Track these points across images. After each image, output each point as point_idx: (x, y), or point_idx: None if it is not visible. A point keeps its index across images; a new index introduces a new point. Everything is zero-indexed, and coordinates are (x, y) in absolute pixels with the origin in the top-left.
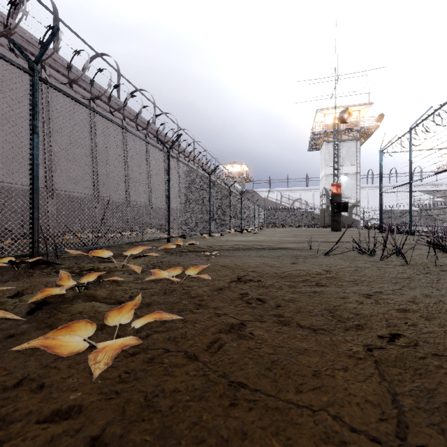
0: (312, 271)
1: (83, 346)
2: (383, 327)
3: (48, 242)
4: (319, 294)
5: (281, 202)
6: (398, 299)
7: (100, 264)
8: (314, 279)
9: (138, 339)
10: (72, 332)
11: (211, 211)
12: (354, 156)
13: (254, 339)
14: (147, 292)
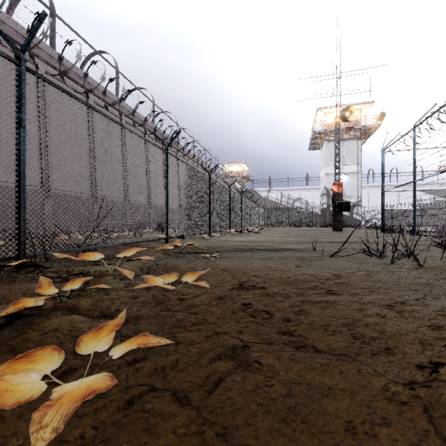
0: (320, 275)
1: (37, 388)
2: (418, 351)
3: (36, 243)
4: (333, 305)
5: (281, 202)
6: (425, 311)
7: (92, 267)
8: (324, 286)
9: (112, 378)
10: (32, 363)
11: (211, 211)
12: (355, 155)
13: (262, 372)
14: (137, 302)
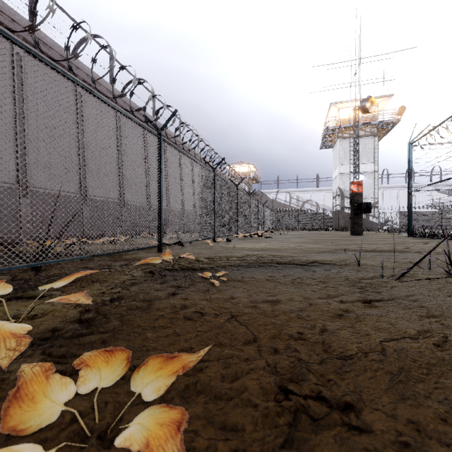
0: (441, 341)
1: None
2: None
3: None
4: None
5: (290, 204)
6: None
7: None
8: None
9: None
10: None
11: (215, 213)
12: (371, 153)
13: None
14: None
